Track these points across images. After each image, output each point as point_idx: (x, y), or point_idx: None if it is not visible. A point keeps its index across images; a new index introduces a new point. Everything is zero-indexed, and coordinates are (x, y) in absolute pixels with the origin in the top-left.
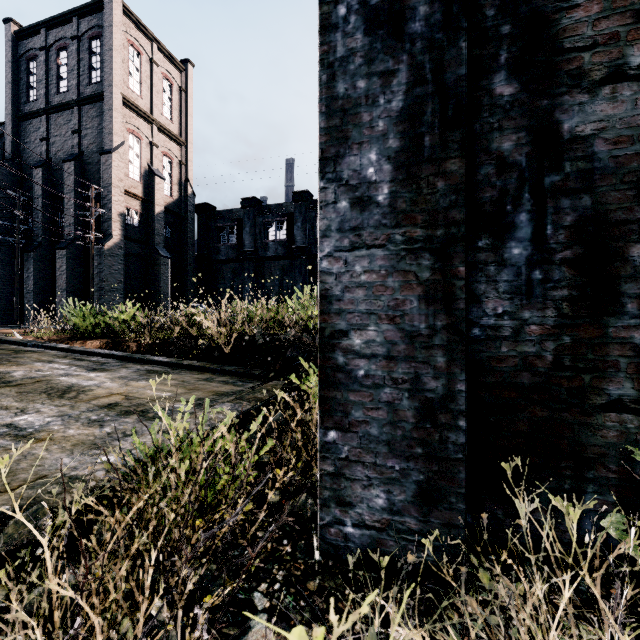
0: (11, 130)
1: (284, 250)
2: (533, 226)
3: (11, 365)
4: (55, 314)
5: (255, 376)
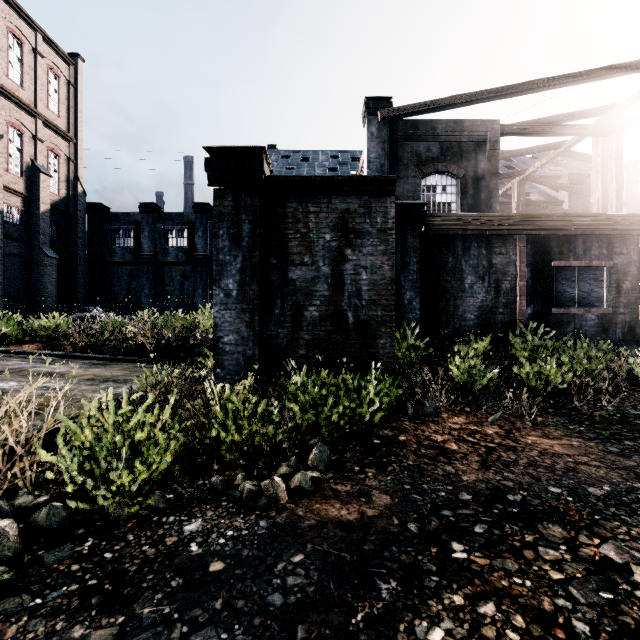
0: None
1: (185, 256)
2: (281, 304)
3: None
4: None
5: (173, 364)
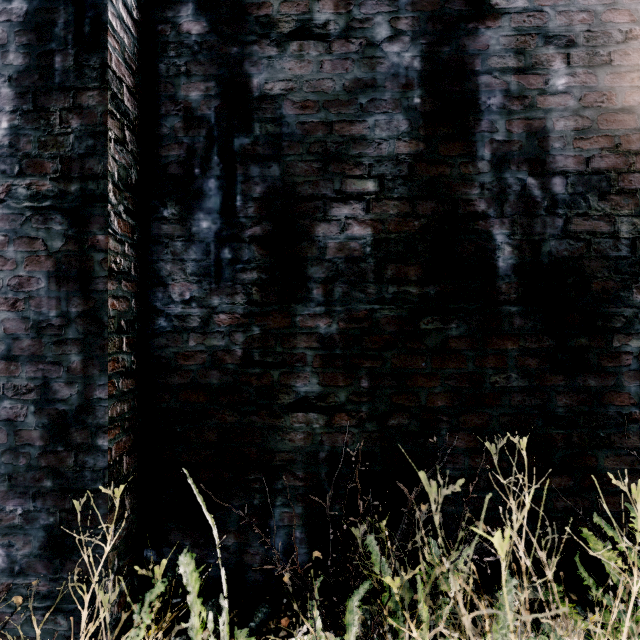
0: None
1: None
2: (223, 195)
3: None
4: None
5: None
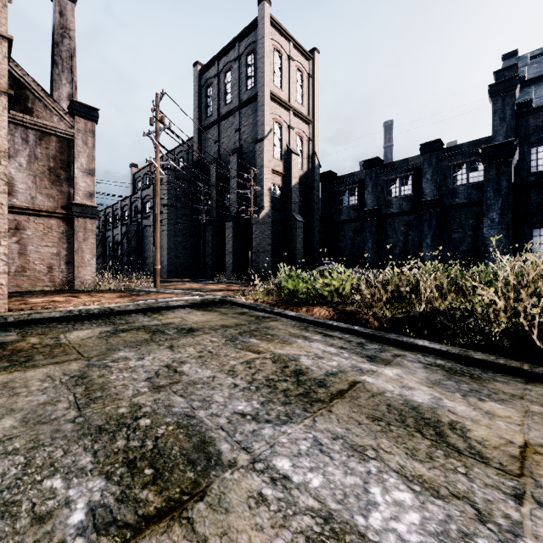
0: (197, 140)
1: (409, 205)
2: None
3: (280, 342)
4: (224, 271)
5: None
